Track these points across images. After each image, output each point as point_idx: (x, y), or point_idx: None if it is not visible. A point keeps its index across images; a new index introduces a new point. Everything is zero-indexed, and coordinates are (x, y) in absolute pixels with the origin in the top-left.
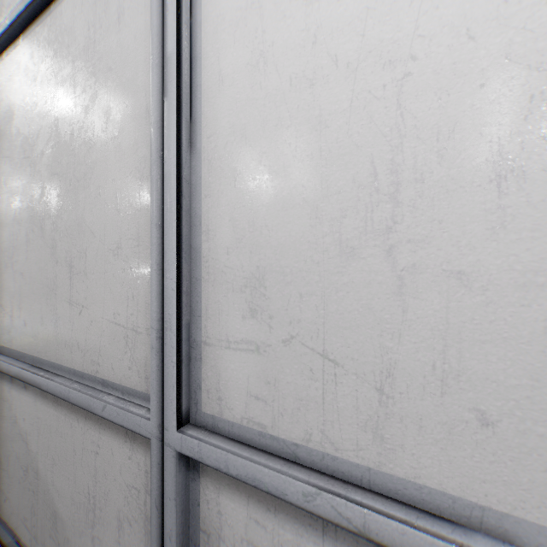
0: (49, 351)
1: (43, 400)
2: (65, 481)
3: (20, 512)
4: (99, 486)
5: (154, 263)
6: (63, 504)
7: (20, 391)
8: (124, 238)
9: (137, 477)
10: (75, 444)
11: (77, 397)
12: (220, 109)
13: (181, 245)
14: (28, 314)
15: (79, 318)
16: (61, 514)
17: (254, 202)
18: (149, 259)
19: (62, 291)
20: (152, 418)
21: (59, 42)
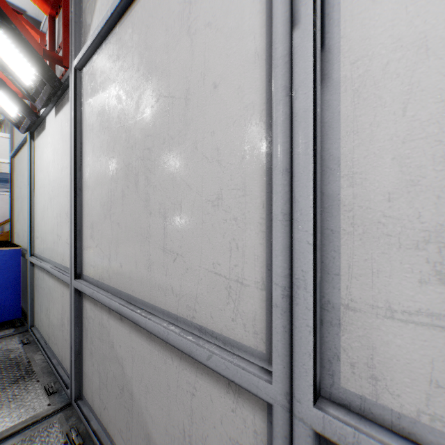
0: (143, 292)
1: (136, 333)
2: (158, 410)
3: (115, 422)
4: (196, 427)
5: (278, 213)
6: (157, 430)
7: (116, 321)
8: (225, 188)
9: (242, 432)
10: (169, 380)
11: (177, 340)
12: (374, 24)
13: (316, 192)
14: (123, 257)
15: (173, 264)
16: (155, 439)
17: (444, 131)
18: (260, 209)
19: (156, 240)
20: (276, 383)
21: (152, 17)
